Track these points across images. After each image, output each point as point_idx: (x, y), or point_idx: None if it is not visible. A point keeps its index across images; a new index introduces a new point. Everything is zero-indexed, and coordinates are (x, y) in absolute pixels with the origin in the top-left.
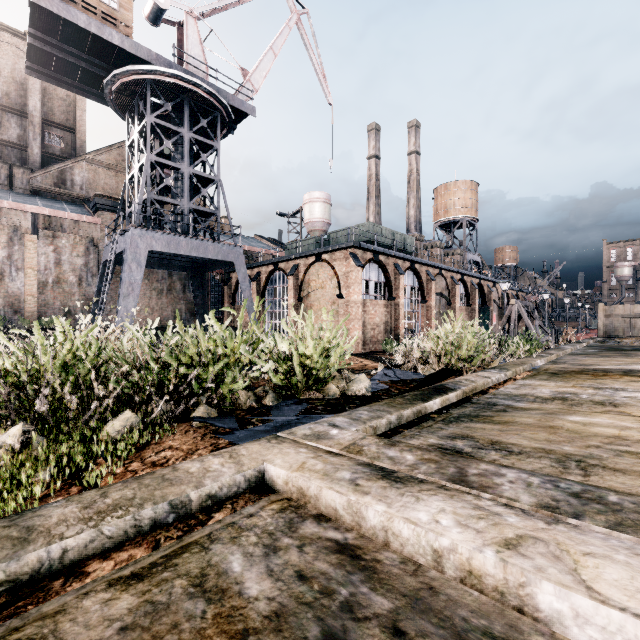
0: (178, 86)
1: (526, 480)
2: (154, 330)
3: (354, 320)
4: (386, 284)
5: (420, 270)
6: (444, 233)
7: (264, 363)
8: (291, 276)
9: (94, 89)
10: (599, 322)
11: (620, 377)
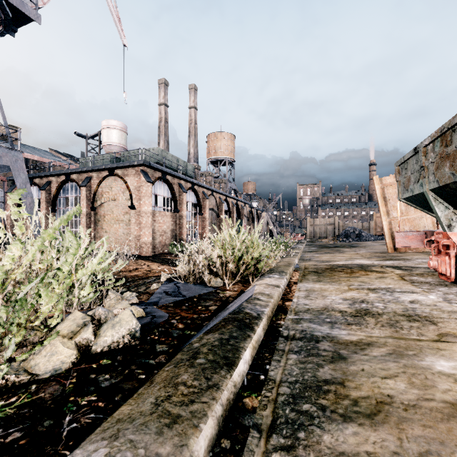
0: None
1: None
2: None
3: (145, 228)
4: (172, 199)
5: (198, 190)
6: (214, 167)
7: None
8: (83, 187)
9: None
10: (307, 229)
11: (366, 273)
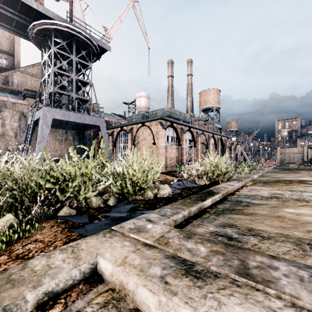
0: (69, 33)
1: (297, 274)
2: (37, 160)
3: (161, 155)
4: (177, 138)
5: (193, 131)
6: (204, 114)
7: (107, 180)
8: (129, 133)
9: (23, 32)
10: (277, 156)
11: (299, 184)
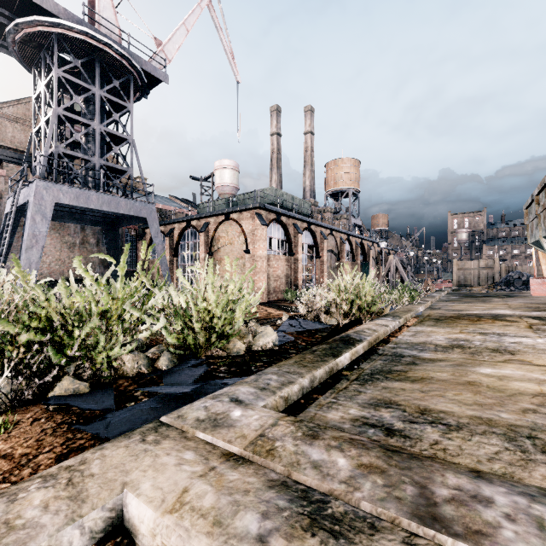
0: (88, 44)
1: (530, 513)
2: (9, 283)
3: (259, 273)
4: (287, 241)
5: (315, 230)
6: (333, 201)
7: (156, 321)
8: (202, 233)
9: None
10: (454, 274)
11: (493, 322)
